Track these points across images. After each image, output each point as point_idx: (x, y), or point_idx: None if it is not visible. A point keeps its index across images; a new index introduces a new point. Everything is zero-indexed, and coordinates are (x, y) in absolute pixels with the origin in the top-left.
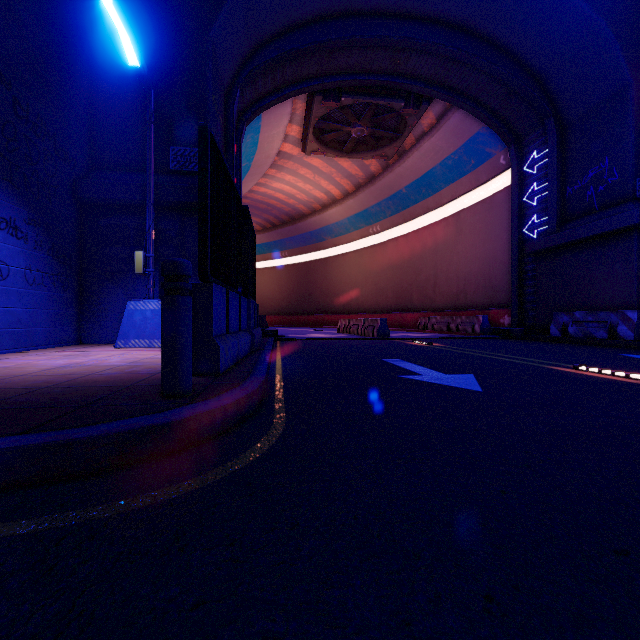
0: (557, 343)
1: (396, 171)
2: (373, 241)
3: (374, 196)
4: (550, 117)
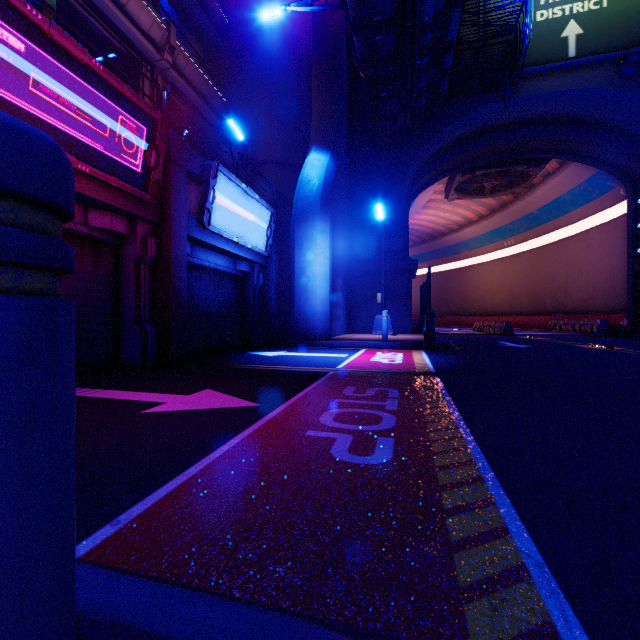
0: None
1: (526, 200)
2: (508, 252)
3: (507, 217)
4: None
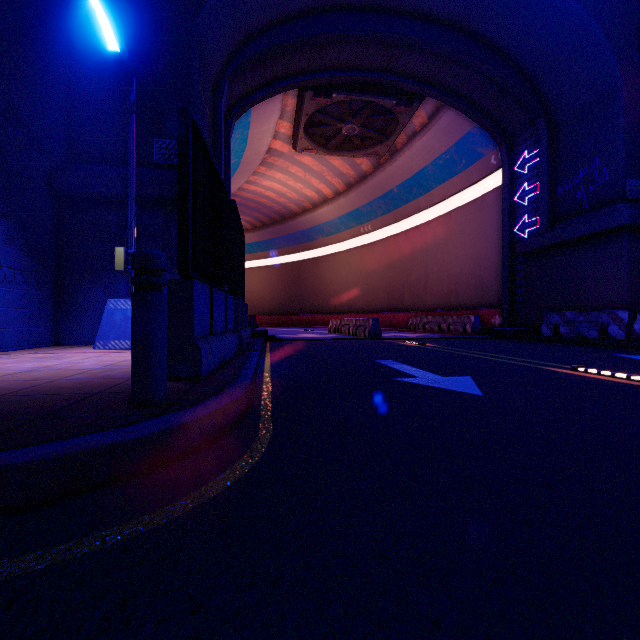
0: (549, 343)
1: (387, 170)
2: (364, 241)
3: (365, 195)
4: (541, 117)
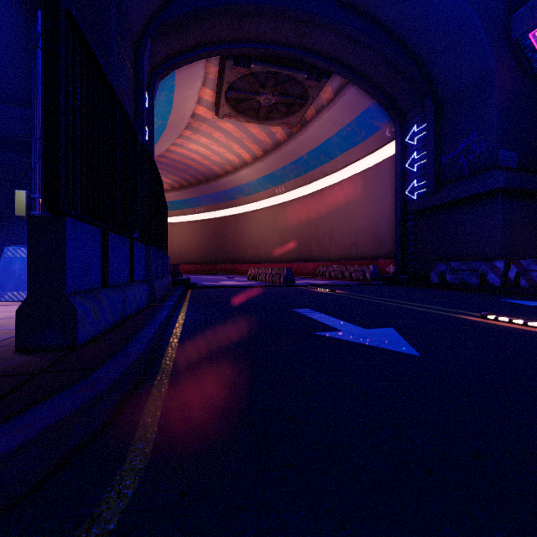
0: (438, 289)
1: (299, 139)
2: (278, 200)
3: (280, 161)
4: (429, 96)
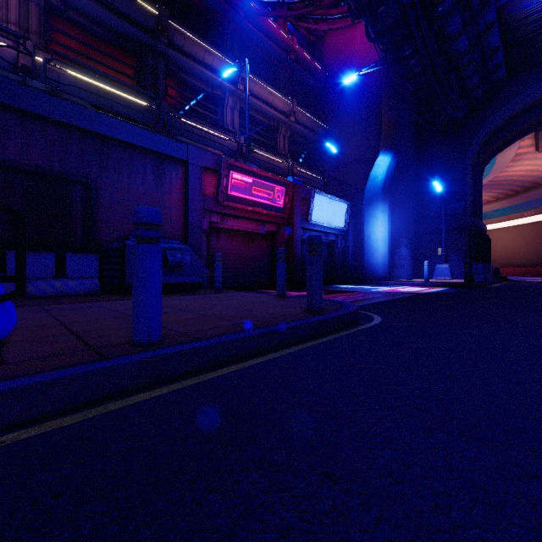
0: None
1: None
2: None
3: None
4: None
